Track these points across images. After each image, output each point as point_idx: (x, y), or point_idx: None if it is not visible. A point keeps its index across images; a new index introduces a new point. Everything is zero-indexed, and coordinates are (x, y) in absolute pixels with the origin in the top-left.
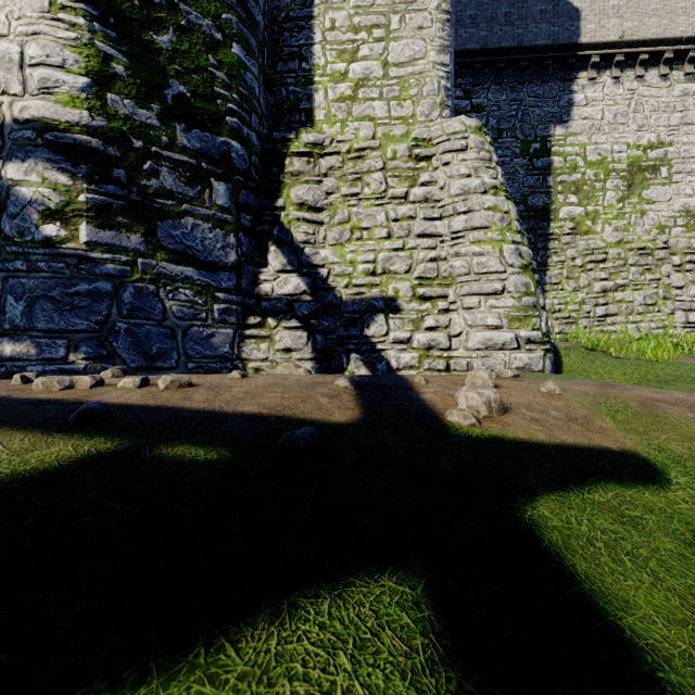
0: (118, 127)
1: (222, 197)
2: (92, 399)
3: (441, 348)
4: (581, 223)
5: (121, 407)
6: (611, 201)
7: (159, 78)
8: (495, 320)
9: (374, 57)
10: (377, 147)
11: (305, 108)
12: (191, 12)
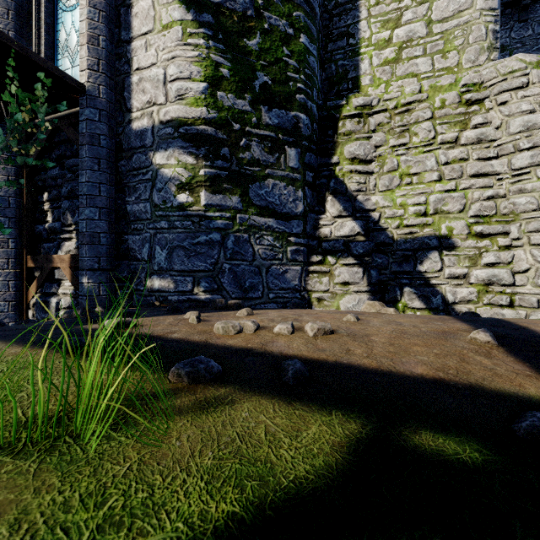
0: (224, 116)
1: (292, 160)
2: (272, 348)
3: (503, 283)
4: None
5: (308, 363)
6: None
7: (250, 74)
8: None
9: (417, 19)
10: (424, 99)
11: (352, 77)
12: (271, 17)
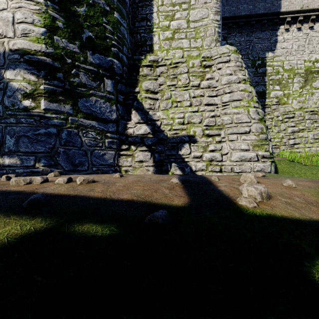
0: (59, 52)
1: (109, 86)
2: (40, 190)
3: (217, 160)
4: (281, 99)
5: (54, 196)
6: (296, 88)
7: (79, 29)
8: (246, 146)
9: (182, 18)
10: (184, 61)
11: (149, 44)
12: None
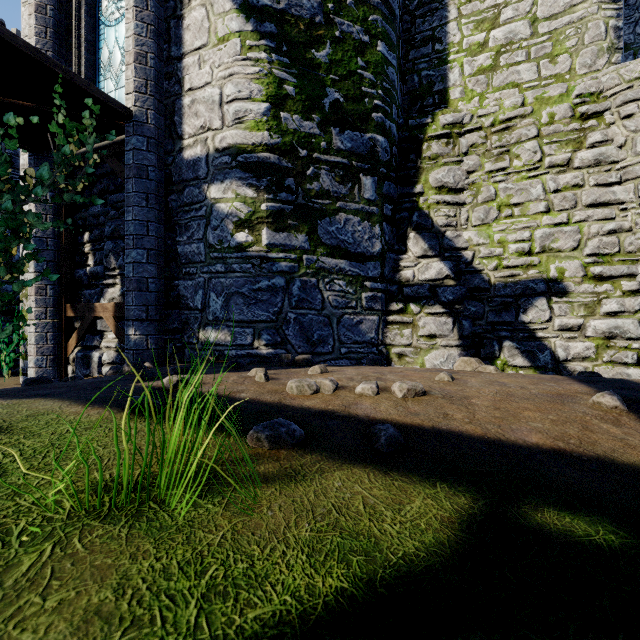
0: (289, 141)
1: (368, 190)
2: (357, 411)
3: (628, 337)
4: None
5: (401, 428)
6: None
7: (318, 90)
8: None
9: (518, 17)
10: (528, 113)
11: (439, 89)
12: (343, 22)
